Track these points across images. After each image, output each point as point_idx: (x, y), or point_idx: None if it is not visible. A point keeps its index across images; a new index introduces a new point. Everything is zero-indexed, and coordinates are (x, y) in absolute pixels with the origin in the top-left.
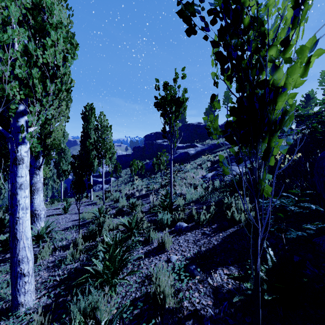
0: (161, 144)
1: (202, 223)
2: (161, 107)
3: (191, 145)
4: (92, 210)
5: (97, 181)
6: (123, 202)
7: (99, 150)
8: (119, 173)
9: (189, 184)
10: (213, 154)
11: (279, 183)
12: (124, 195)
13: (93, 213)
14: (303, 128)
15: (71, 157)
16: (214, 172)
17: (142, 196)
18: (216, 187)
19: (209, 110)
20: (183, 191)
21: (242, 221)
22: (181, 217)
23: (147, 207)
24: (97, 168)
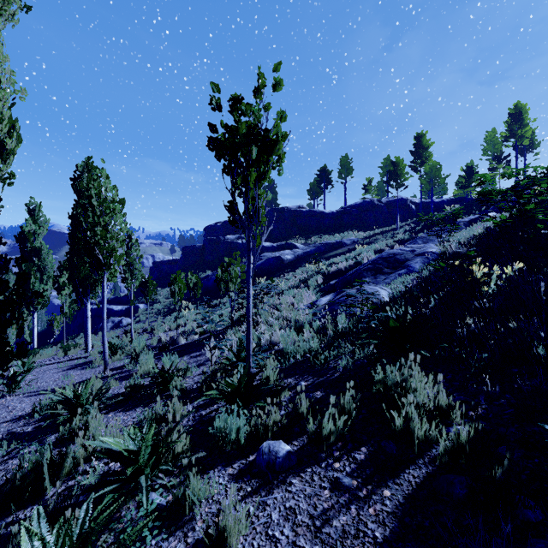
0: (233, 243)
1: (327, 439)
2: (225, 154)
3: (286, 245)
4: (72, 387)
5: (111, 310)
6: (147, 363)
7: (95, 251)
8: (151, 296)
9: (286, 320)
10: (324, 261)
11: (488, 329)
12: (156, 343)
13: (62, 403)
14: (473, 218)
15: (54, 265)
16: (332, 295)
17: (193, 345)
18: (342, 330)
19: (317, 187)
20: (275, 337)
21: (441, 449)
22: (272, 419)
23: (197, 376)
24: (115, 286)
